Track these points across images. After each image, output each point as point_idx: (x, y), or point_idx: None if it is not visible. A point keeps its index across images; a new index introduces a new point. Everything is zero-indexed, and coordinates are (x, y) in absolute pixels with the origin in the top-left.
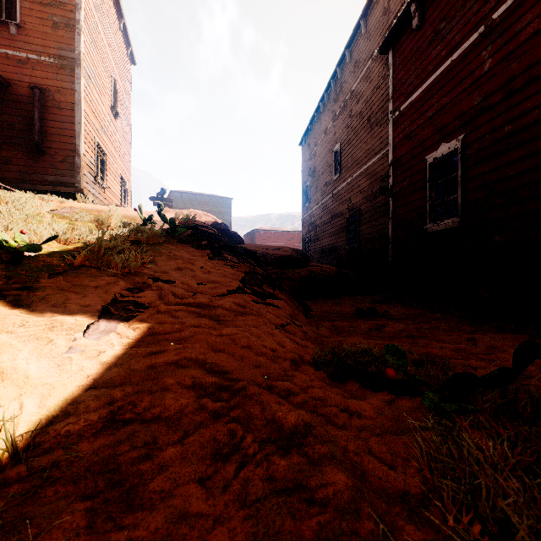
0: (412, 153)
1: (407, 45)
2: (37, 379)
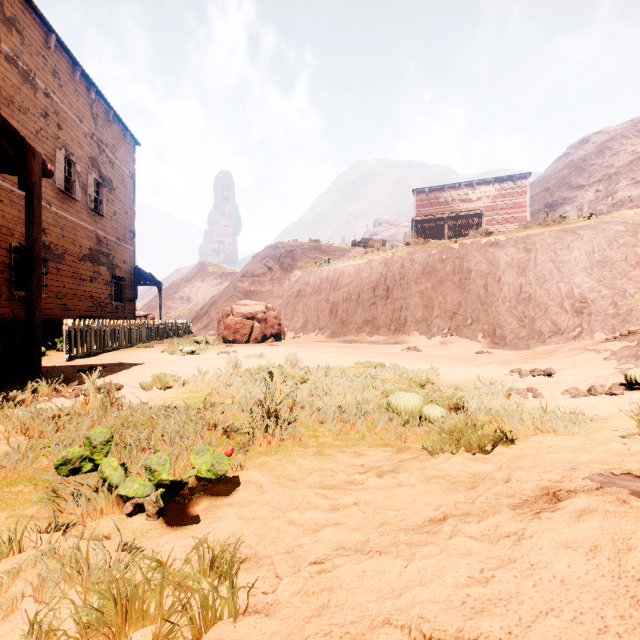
0: None
1: None
2: (530, 458)
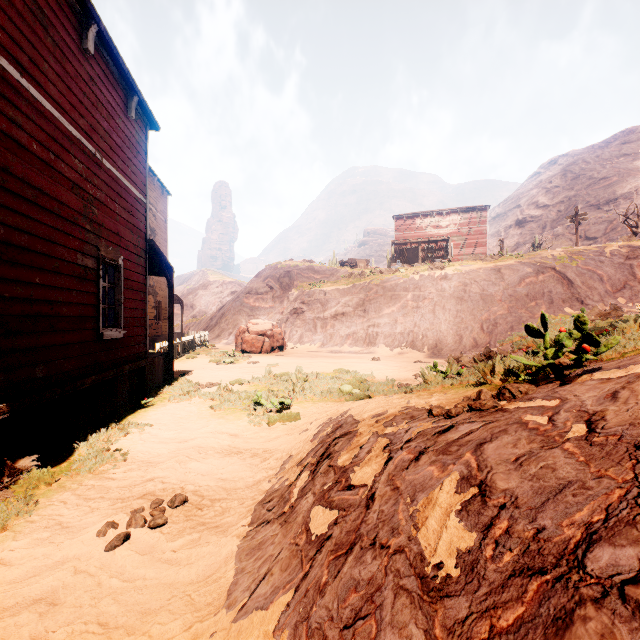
0: None
1: None
2: None
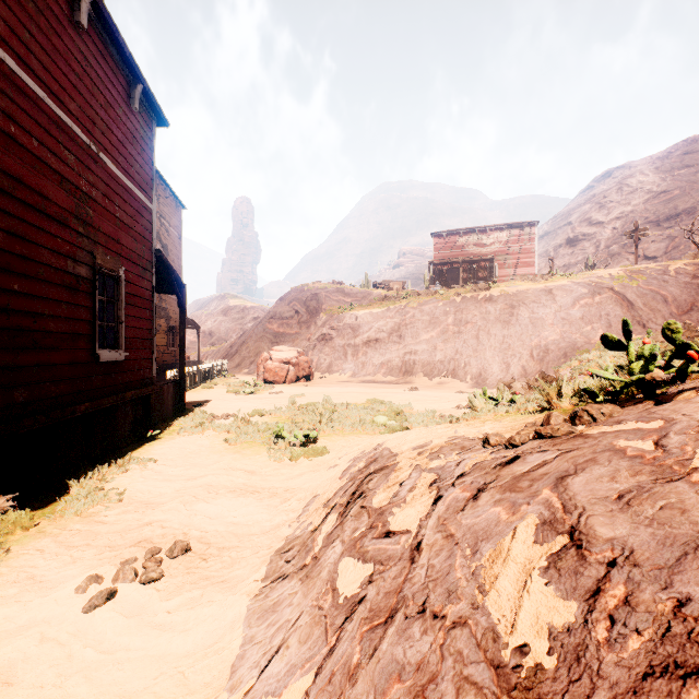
0: None
1: None
2: None
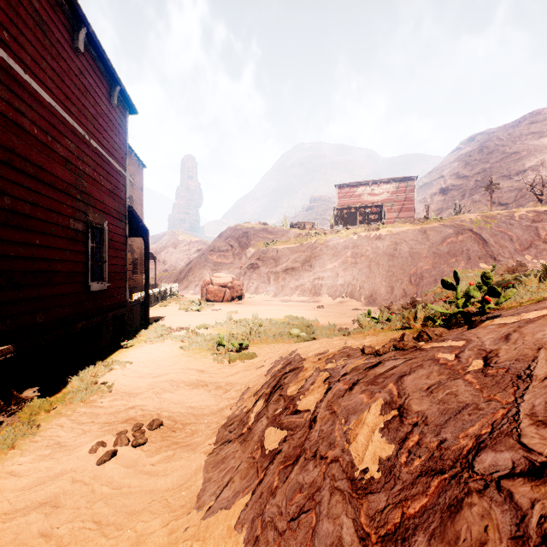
0: None
1: None
2: None
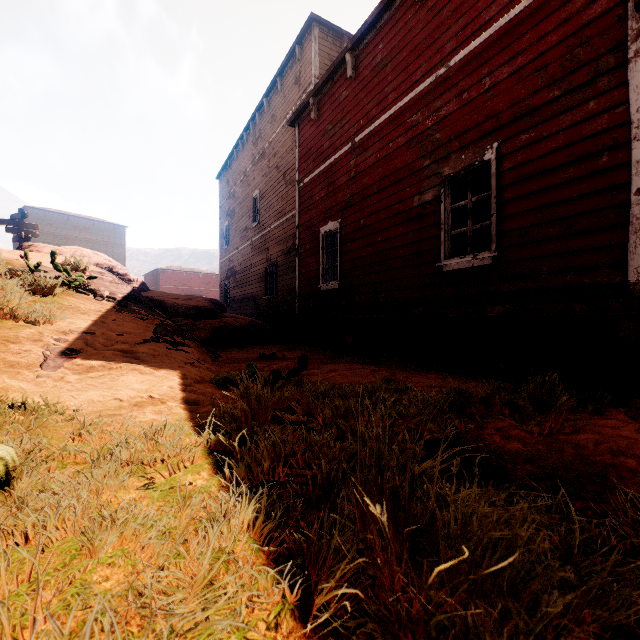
0: (312, 222)
1: (308, 129)
2: (31, 390)
